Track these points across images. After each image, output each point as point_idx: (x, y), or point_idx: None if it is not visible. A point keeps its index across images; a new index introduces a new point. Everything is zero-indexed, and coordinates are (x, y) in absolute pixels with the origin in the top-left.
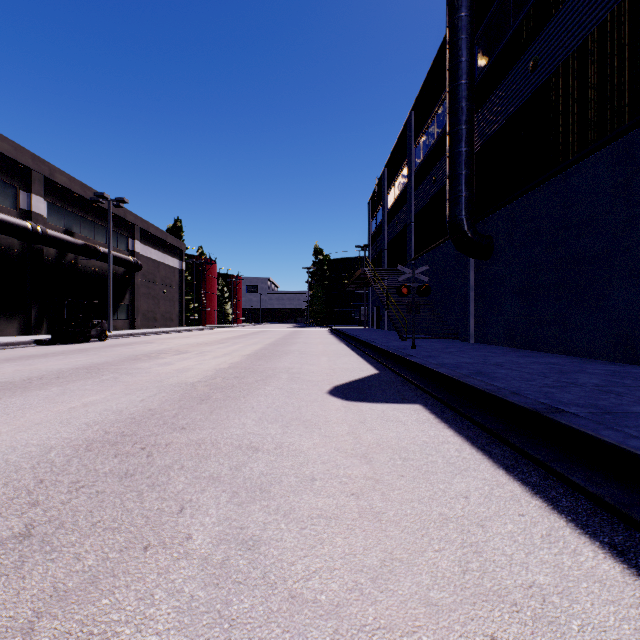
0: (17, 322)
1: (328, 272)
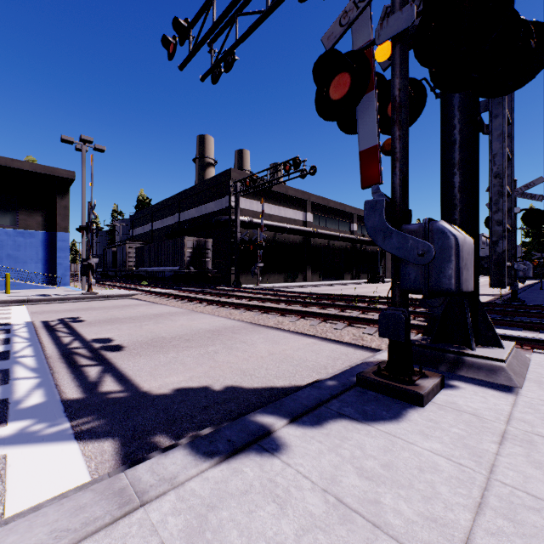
0: (350, 275)
1: None
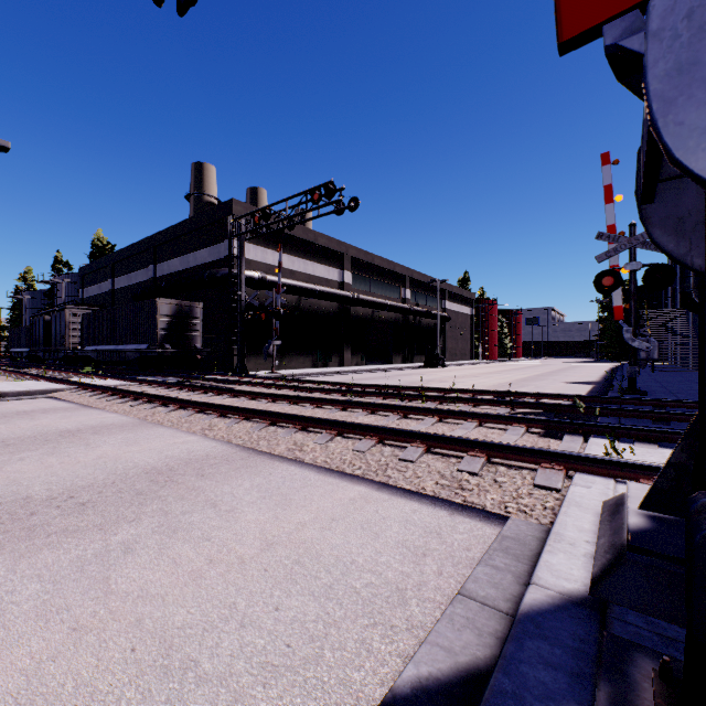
0: (401, 357)
1: (624, 302)
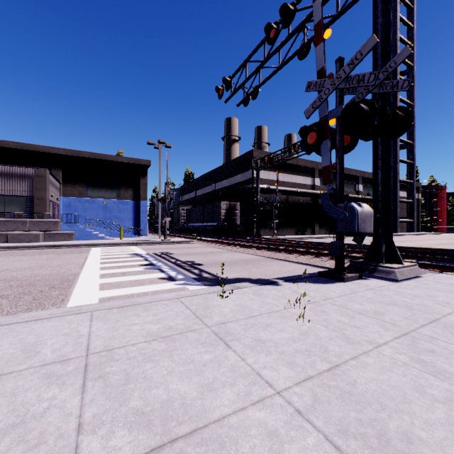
0: None
1: None
